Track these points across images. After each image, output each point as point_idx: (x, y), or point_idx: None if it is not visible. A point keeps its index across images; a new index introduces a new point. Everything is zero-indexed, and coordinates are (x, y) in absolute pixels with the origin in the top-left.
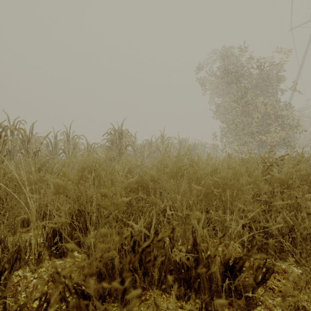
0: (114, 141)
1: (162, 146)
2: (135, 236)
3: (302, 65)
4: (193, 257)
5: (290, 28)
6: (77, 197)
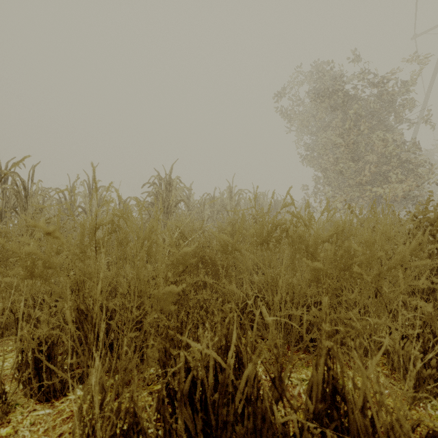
0: (159, 194)
1: (230, 204)
2: (194, 369)
3: (431, 88)
4: (330, 426)
5: (413, 36)
6: (76, 284)
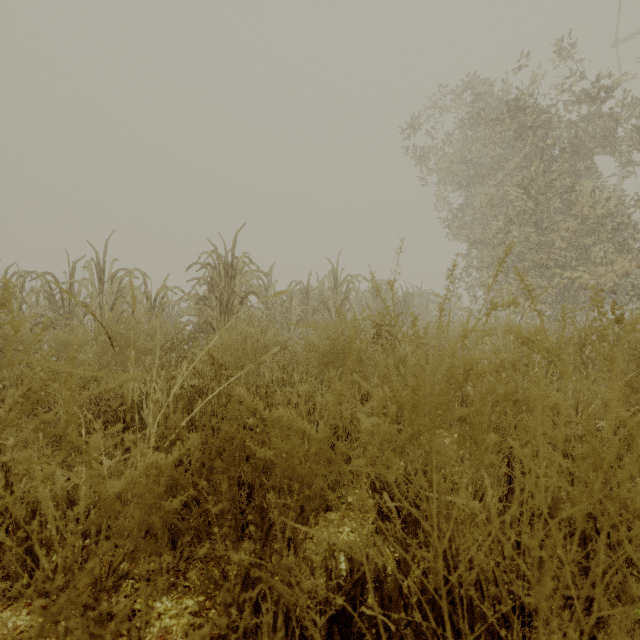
0: (215, 283)
1: (334, 298)
2: None
3: None
4: None
5: (615, 41)
6: None
